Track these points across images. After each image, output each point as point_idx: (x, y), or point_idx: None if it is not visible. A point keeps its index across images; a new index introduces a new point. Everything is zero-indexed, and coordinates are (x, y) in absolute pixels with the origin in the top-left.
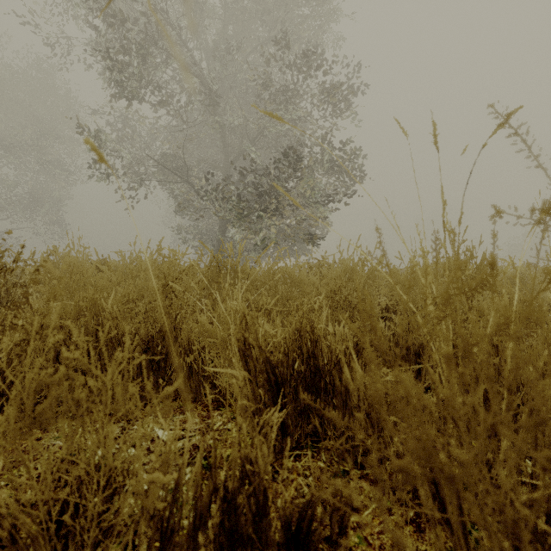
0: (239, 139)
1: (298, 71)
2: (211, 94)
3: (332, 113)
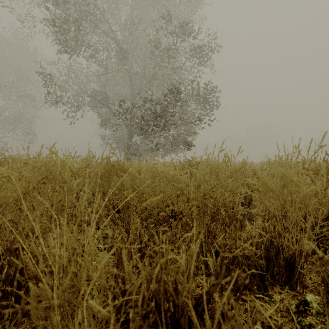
0: (140, 80)
1: (176, 36)
2: (122, 52)
3: (198, 63)
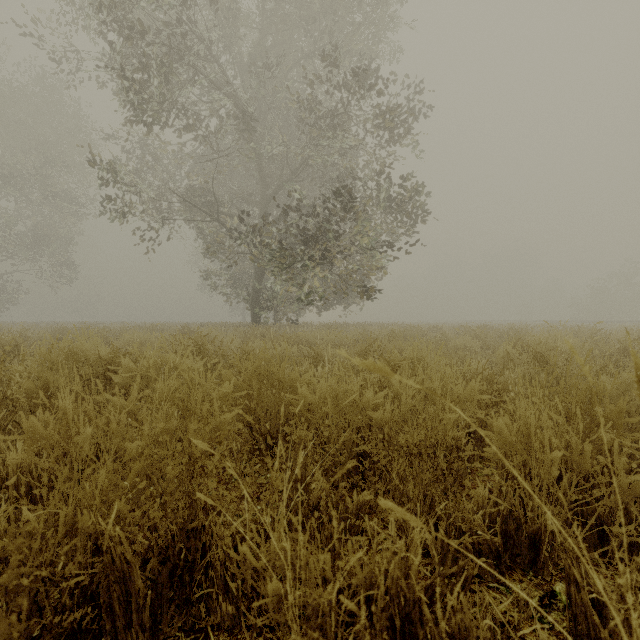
0: (279, 168)
1: (349, 92)
2: (246, 117)
3: (389, 140)
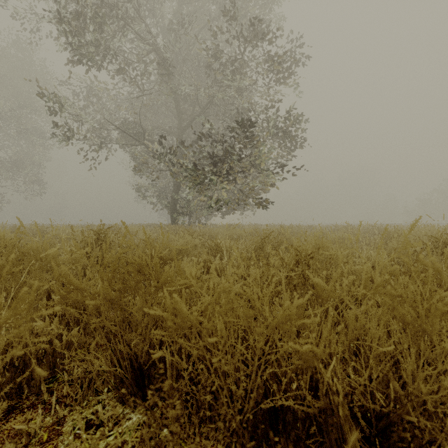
0: (191, 107)
1: (245, 40)
2: (165, 65)
3: (276, 81)
